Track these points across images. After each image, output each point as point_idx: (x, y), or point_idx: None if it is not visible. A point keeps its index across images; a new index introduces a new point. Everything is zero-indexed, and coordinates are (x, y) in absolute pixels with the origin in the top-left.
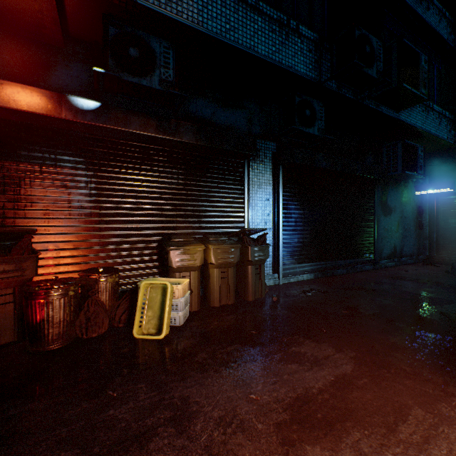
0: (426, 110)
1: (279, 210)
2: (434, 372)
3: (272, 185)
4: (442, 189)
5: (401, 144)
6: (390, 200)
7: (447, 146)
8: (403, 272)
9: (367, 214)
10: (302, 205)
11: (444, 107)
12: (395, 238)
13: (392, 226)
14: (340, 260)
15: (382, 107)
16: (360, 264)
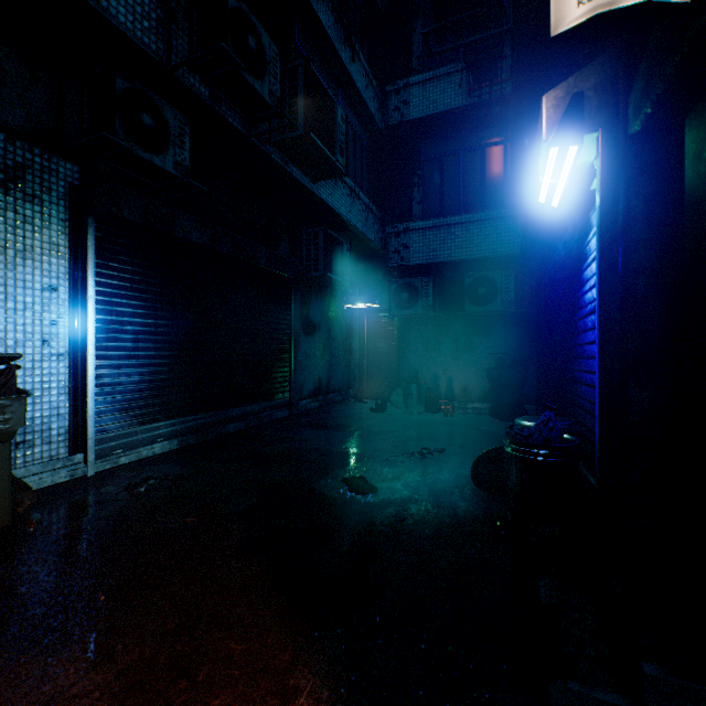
0: (352, 195)
1: (88, 314)
2: (287, 635)
3: (68, 258)
4: (371, 304)
5: (323, 233)
6: (314, 313)
7: (375, 251)
8: (326, 416)
9: (280, 332)
10: (152, 308)
11: (373, 201)
12: (321, 367)
13: (316, 351)
14: (234, 407)
15: (294, 167)
16: (268, 411)
